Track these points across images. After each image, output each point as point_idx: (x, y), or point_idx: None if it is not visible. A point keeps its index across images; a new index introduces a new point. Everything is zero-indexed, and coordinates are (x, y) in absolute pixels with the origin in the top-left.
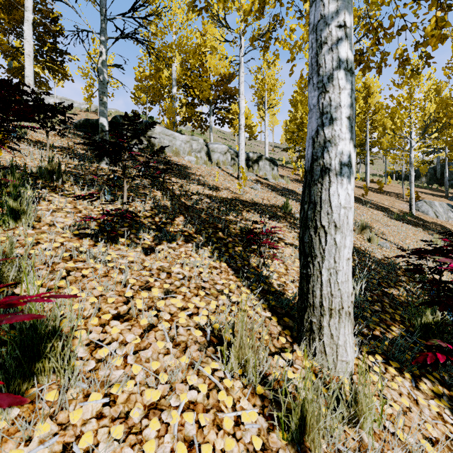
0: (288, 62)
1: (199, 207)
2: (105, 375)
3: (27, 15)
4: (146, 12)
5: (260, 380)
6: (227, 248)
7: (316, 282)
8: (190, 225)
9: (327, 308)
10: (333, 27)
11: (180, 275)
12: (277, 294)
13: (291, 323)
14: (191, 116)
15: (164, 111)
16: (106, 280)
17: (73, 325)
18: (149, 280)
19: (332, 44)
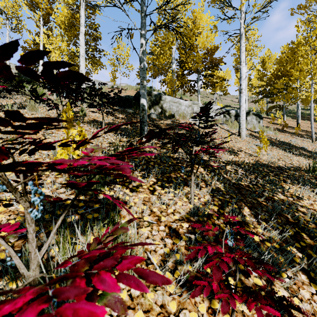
0: None
1: (245, 184)
2: None
3: (82, 29)
4: (174, 3)
5: None
6: None
7: None
8: (264, 223)
9: None
10: None
11: None
12: None
13: None
14: (183, 84)
15: (165, 82)
16: None
17: None
18: None
19: None
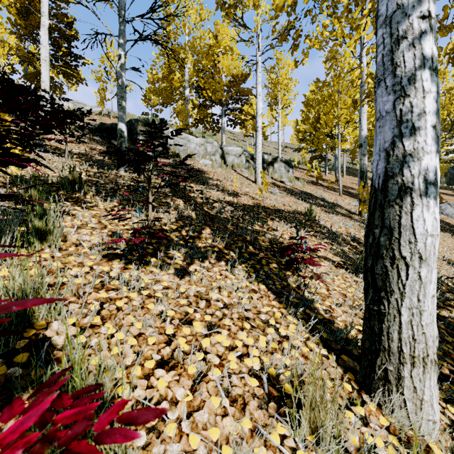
0: (326, 61)
1: (224, 217)
2: (159, 453)
3: (44, 21)
4: (164, 13)
5: (341, 453)
6: (261, 266)
7: (392, 323)
8: (218, 238)
9: (408, 355)
10: (414, 19)
11: (220, 303)
12: (326, 322)
13: (351, 363)
14: (203, 118)
15: (176, 113)
16: (143, 313)
17: (115, 379)
18: (188, 311)
19: (413, 38)
